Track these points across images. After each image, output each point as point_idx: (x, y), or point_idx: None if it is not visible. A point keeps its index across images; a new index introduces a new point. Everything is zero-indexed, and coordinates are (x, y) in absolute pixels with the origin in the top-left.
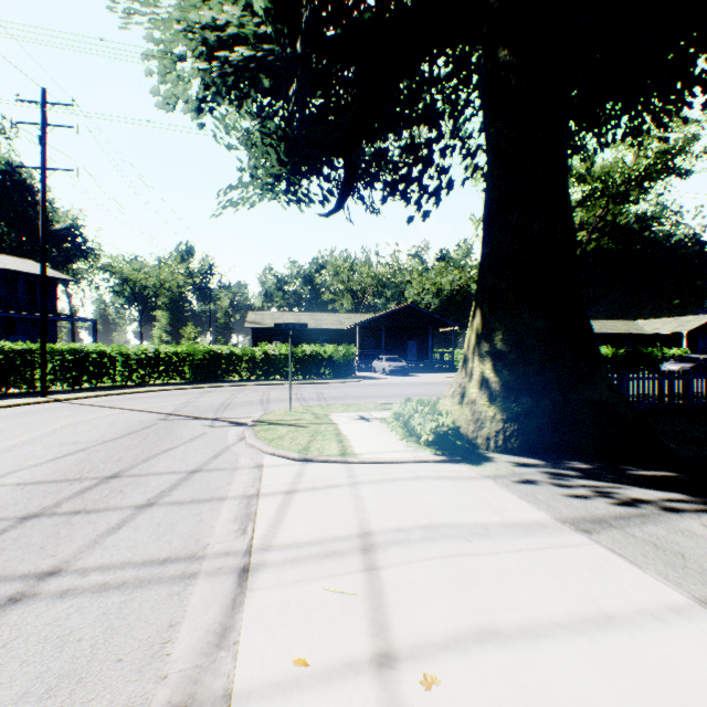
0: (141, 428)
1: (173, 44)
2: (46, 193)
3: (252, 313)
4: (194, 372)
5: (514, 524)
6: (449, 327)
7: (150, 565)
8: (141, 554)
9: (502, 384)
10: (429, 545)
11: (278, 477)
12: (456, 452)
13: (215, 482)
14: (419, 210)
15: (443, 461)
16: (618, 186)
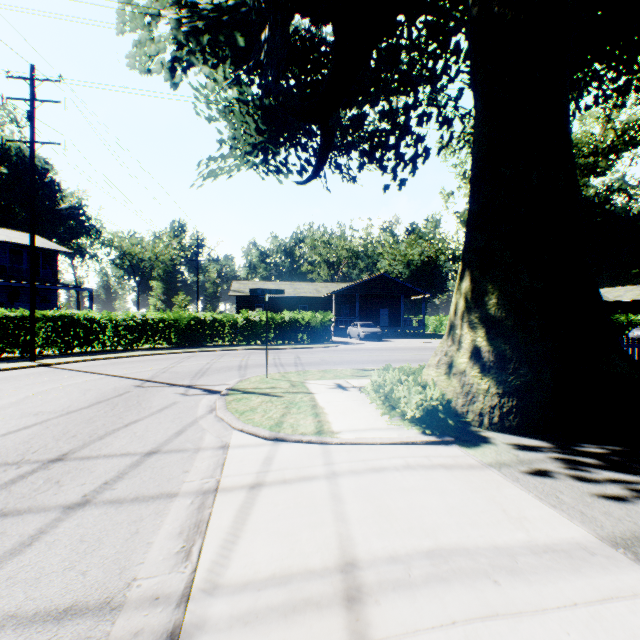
0: (113, 396)
1: (147, 5)
2: (35, 166)
3: (236, 282)
4: (180, 338)
5: (547, 547)
6: (419, 295)
7: (41, 622)
8: (38, 597)
9: (496, 354)
10: (440, 592)
11: (244, 463)
12: (447, 430)
13: (170, 469)
14: (394, 178)
15: (433, 442)
16: (585, 158)
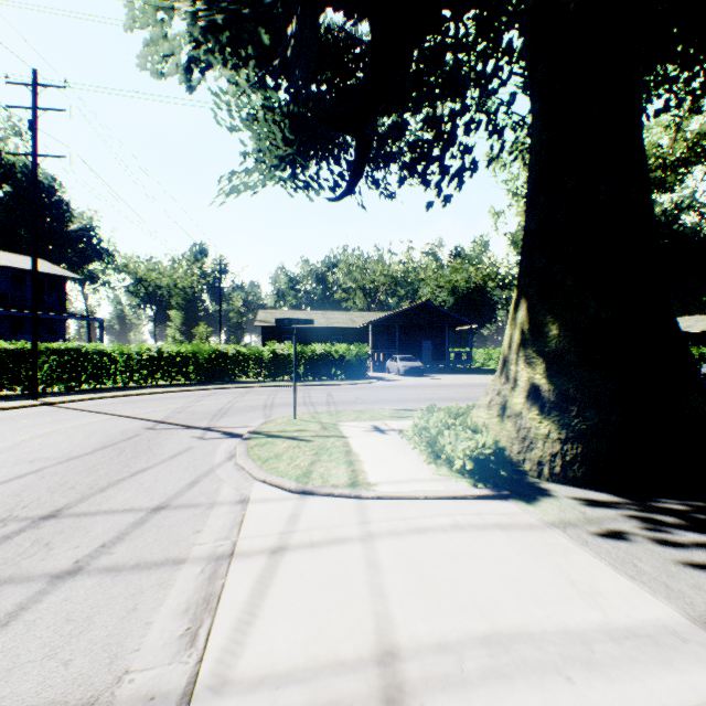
0: (121, 439)
1: None
2: (37, 182)
3: (262, 311)
4: (199, 373)
5: (629, 632)
6: (466, 325)
7: None
8: (7, 695)
9: (558, 394)
10: (501, 693)
11: (265, 522)
12: (501, 482)
13: (179, 528)
14: (438, 195)
15: (486, 496)
16: (652, 172)
